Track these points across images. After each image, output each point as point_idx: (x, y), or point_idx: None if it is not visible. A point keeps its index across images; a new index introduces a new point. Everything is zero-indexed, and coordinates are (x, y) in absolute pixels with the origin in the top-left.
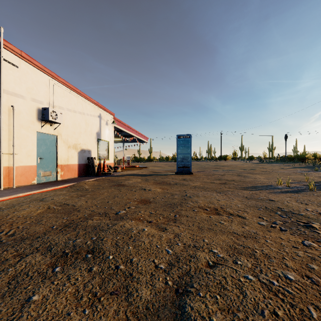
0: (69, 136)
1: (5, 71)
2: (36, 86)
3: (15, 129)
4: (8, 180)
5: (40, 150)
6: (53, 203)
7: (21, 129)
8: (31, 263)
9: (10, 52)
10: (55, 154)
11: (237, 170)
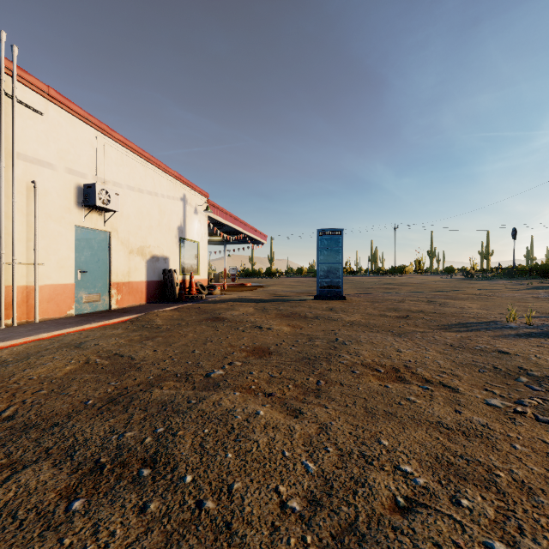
0: (131, 233)
1: (21, 122)
2: (75, 147)
3: (39, 221)
4: (26, 309)
5: (82, 257)
6: (97, 353)
7: (48, 222)
8: (28, 487)
9: (29, 89)
10: (107, 265)
11: (427, 293)
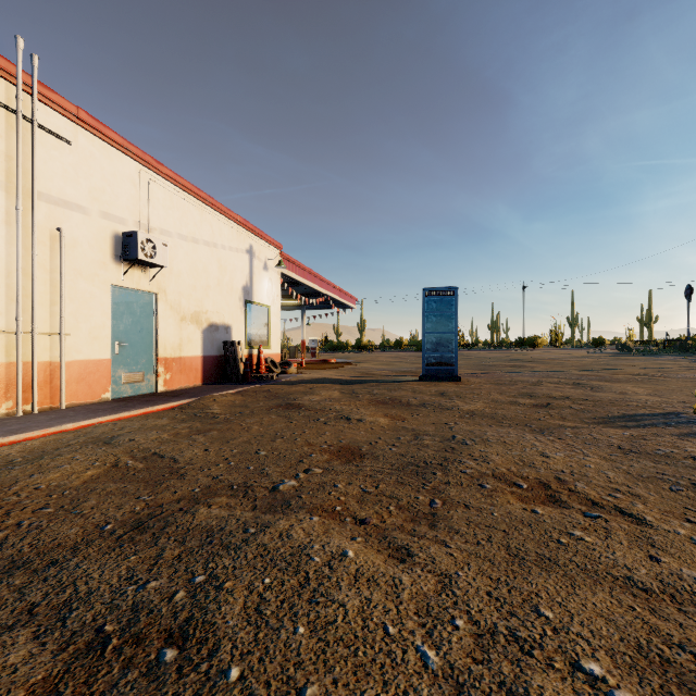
0: (183, 295)
1: (43, 154)
2: (112, 185)
3: (66, 279)
4: (50, 391)
5: (121, 325)
6: (130, 453)
7: (78, 280)
8: None
9: (54, 111)
10: (152, 335)
11: (571, 372)
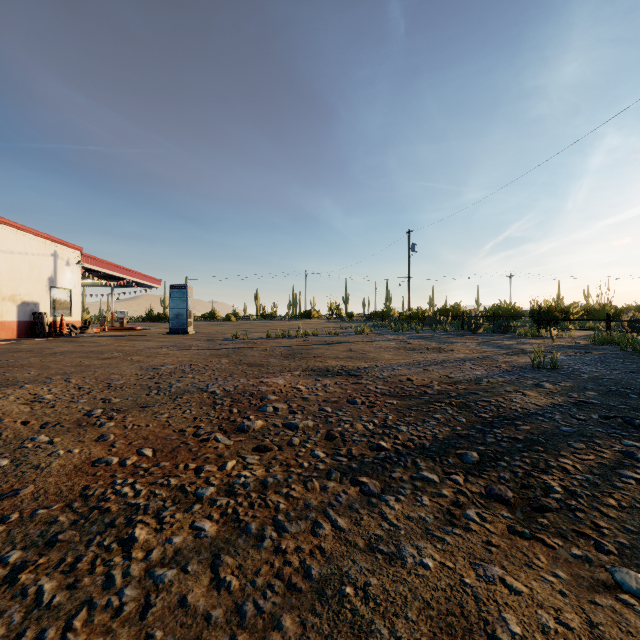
0: (4, 285)
1: None
2: None
3: None
4: None
5: None
6: None
7: None
8: None
9: None
10: None
11: (263, 330)
